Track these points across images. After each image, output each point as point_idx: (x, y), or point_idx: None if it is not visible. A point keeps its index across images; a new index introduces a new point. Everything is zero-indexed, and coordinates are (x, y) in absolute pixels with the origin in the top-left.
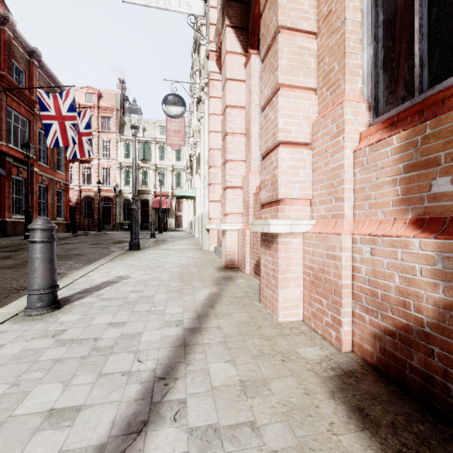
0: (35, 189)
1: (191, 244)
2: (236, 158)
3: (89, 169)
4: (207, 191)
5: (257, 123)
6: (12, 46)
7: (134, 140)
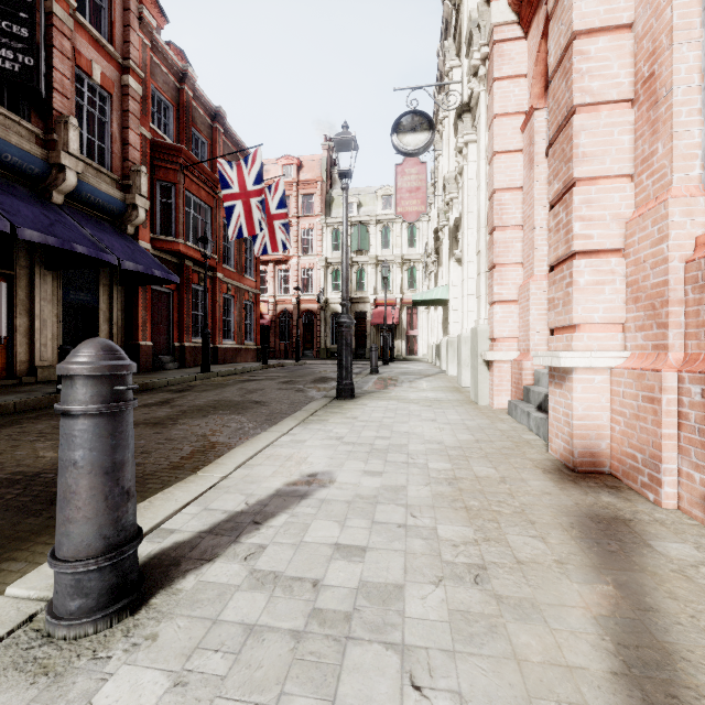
0: (219, 302)
1: (446, 389)
2: (604, 172)
3: (286, 272)
4: (486, 282)
5: (696, 42)
6: (192, 110)
7: (345, 198)
